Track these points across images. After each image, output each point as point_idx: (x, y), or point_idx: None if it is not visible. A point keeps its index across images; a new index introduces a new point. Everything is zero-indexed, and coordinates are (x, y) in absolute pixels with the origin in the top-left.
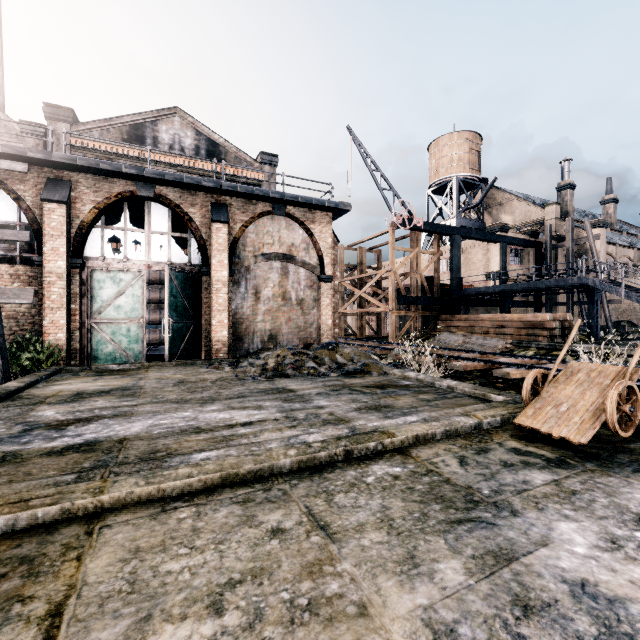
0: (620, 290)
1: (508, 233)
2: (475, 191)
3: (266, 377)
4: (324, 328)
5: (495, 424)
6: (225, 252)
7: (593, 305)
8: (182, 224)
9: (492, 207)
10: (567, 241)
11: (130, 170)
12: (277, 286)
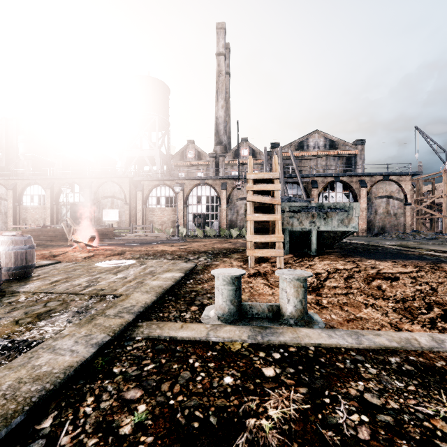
0: None
1: None
2: None
3: (397, 239)
4: (407, 225)
5: None
6: (365, 197)
7: None
8: (333, 184)
9: None
10: None
11: (335, 175)
12: (384, 208)
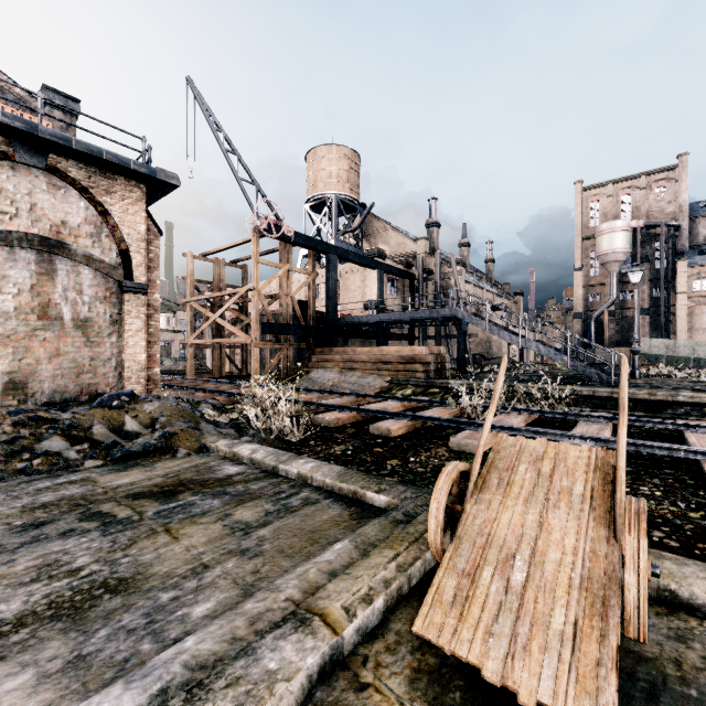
0: (485, 323)
1: (385, 260)
2: (354, 214)
3: None
4: (132, 367)
5: (373, 621)
6: None
7: (461, 338)
8: None
9: (370, 235)
10: (436, 274)
11: None
12: (27, 293)
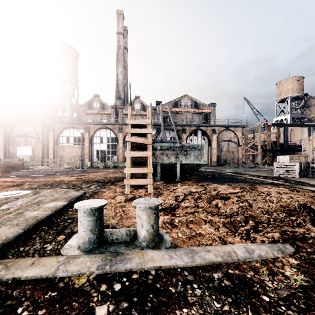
0: None
1: (312, 123)
2: (300, 101)
3: (233, 167)
4: (239, 159)
5: None
6: (215, 141)
7: None
8: (196, 131)
9: (310, 106)
10: None
11: (197, 125)
12: (226, 148)
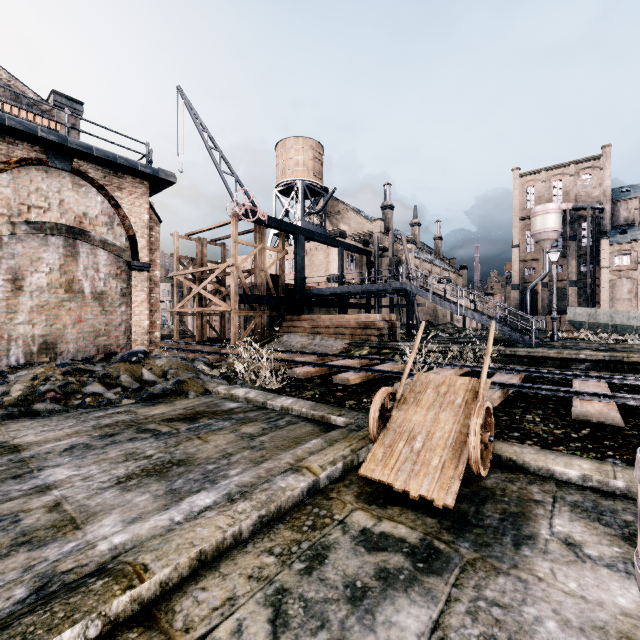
0: (429, 295)
1: (345, 239)
2: (318, 198)
3: None
4: (138, 331)
5: (336, 475)
6: None
7: (410, 307)
8: None
9: (332, 216)
10: (390, 252)
11: None
12: (57, 271)
